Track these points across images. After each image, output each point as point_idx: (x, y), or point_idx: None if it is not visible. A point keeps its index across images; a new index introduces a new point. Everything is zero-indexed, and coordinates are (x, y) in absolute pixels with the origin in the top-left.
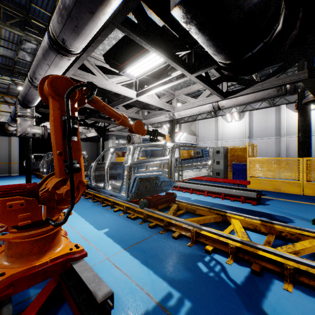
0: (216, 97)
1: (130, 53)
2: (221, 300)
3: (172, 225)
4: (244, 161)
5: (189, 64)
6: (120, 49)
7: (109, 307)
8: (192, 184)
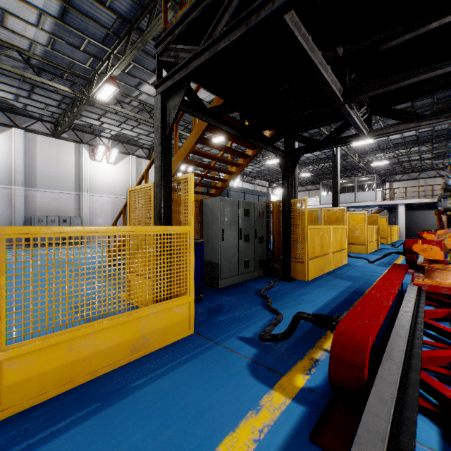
0: None
1: None
2: None
3: None
4: None
5: None
6: None
7: None
8: None
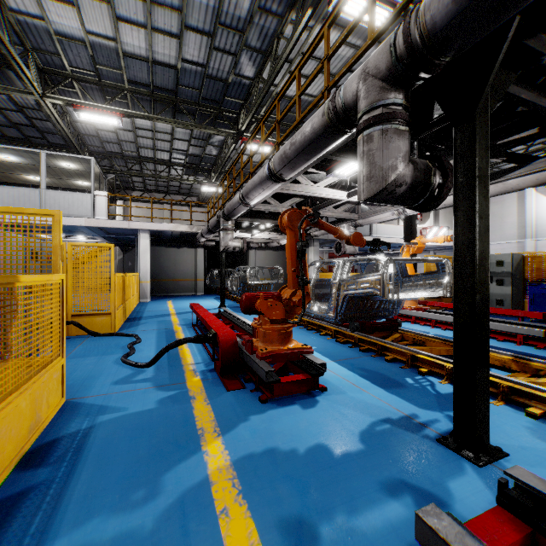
0: None
1: None
2: (416, 396)
3: (387, 351)
4: None
5: None
6: None
7: (323, 371)
8: (434, 314)
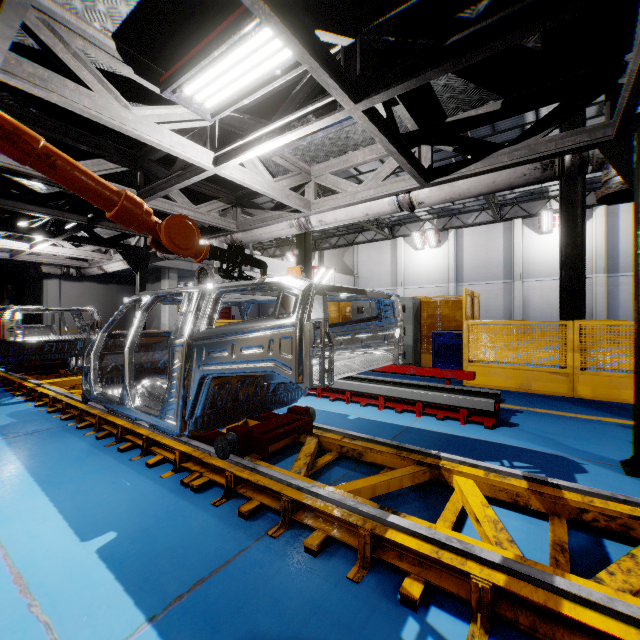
0: (406, 181)
1: (191, 38)
2: None
3: (303, 507)
4: (454, 327)
5: (349, 75)
6: (162, 21)
7: None
8: (350, 382)
